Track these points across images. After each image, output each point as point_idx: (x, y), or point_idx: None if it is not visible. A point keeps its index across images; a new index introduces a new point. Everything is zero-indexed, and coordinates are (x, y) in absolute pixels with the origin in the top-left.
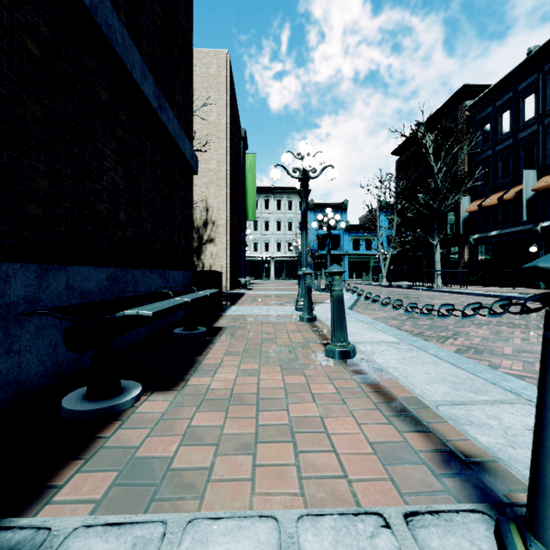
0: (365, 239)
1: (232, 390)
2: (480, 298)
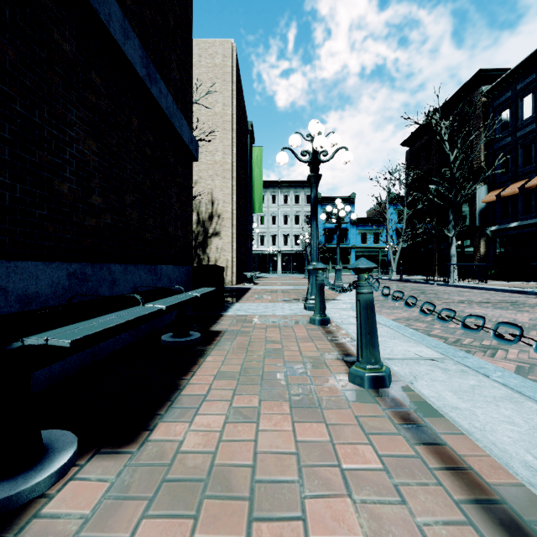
0: (373, 232)
1: (215, 451)
2: (506, 295)
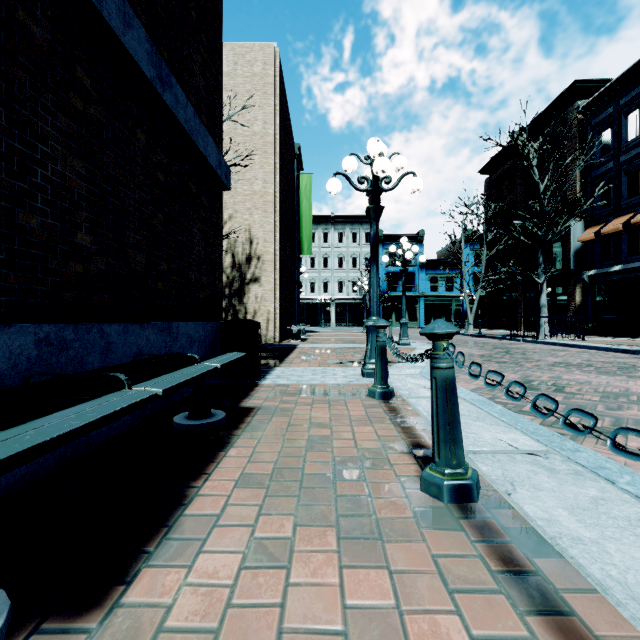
0: (446, 277)
1: (221, 623)
2: (610, 354)
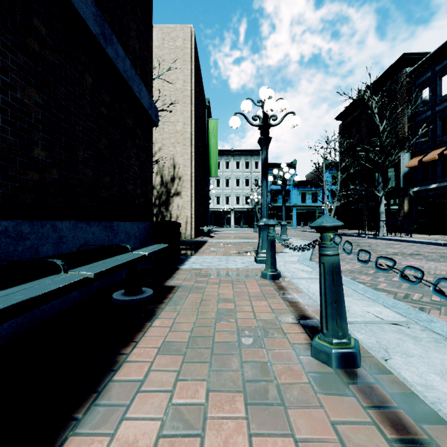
0: (311, 193)
1: None
2: (432, 247)
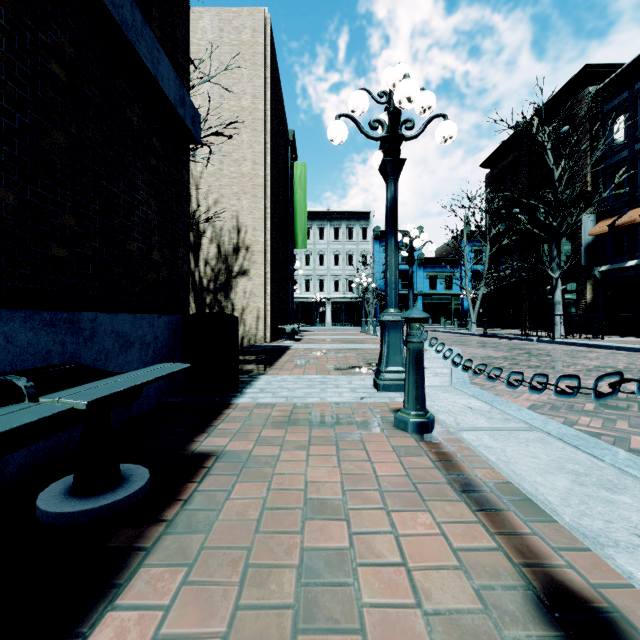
0: (444, 275)
1: None
2: None
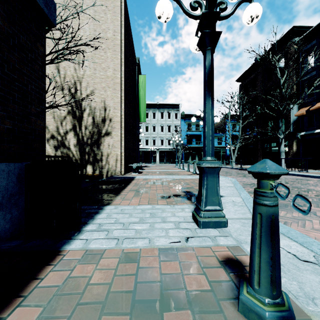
0: (217, 137)
1: None
2: None
